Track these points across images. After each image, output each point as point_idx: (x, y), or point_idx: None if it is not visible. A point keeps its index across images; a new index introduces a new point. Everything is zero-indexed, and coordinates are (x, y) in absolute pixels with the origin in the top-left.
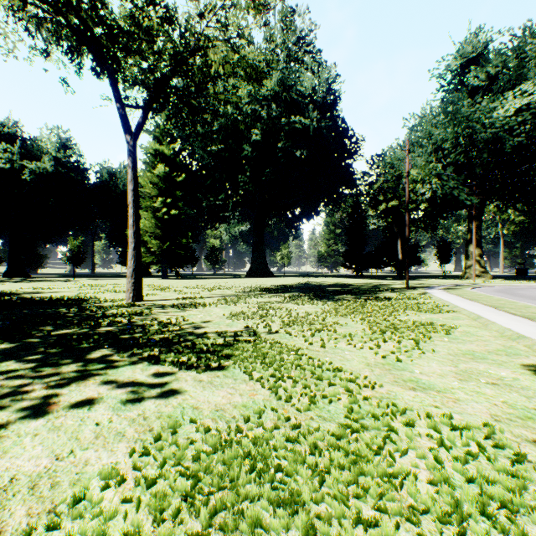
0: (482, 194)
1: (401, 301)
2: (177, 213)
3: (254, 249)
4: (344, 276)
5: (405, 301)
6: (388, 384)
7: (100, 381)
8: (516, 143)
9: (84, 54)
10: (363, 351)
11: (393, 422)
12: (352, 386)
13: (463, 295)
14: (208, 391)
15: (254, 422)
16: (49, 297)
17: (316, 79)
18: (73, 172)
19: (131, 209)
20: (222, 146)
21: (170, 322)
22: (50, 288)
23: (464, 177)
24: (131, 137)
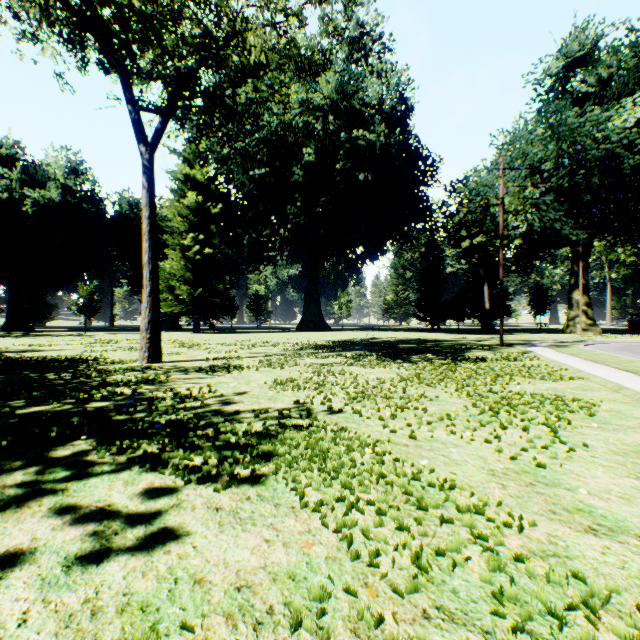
0: (591, 228)
1: (500, 362)
2: (212, 253)
3: (306, 296)
4: (417, 330)
5: (506, 362)
6: (542, 519)
7: (46, 509)
8: (637, 162)
9: (90, 47)
10: (477, 445)
11: (595, 630)
12: (481, 523)
13: (579, 354)
14: (227, 535)
15: (310, 630)
16: (42, 357)
17: (384, 85)
18: (85, 203)
19: (147, 243)
20: (267, 169)
21: (190, 393)
22: (51, 345)
23: (567, 207)
24: (147, 149)
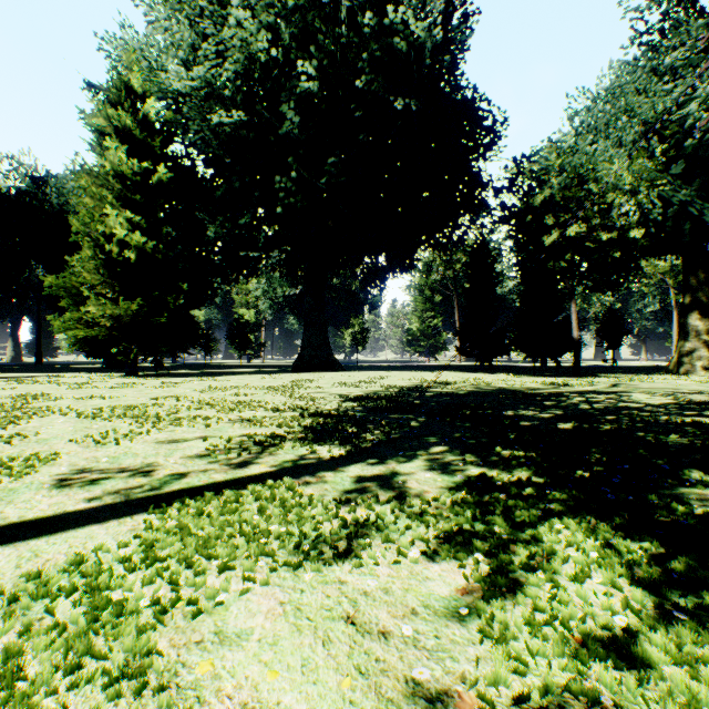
0: None
1: None
2: (155, 248)
3: (306, 320)
4: (460, 369)
5: None
6: None
7: None
8: None
9: None
10: None
11: None
12: None
13: None
14: None
15: None
16: None
17: None
18: None
19: None
20: (241, 112)
21: None
22: None
23: (698, 186)
24: None
